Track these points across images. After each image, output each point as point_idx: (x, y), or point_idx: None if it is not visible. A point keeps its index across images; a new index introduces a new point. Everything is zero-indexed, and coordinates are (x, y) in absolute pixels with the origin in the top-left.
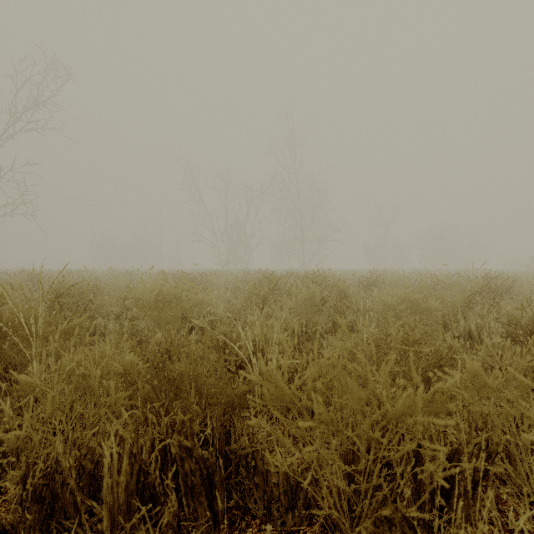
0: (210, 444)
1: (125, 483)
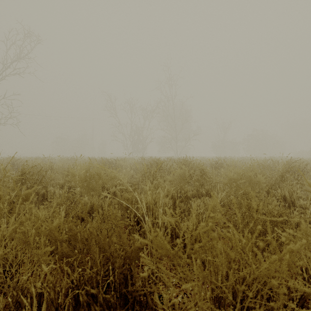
0: (112, 288)
1: None
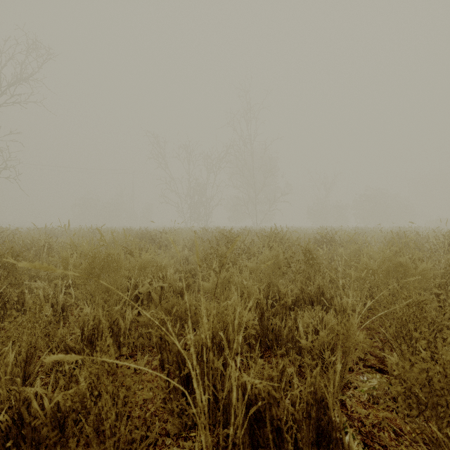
0: None
1: None
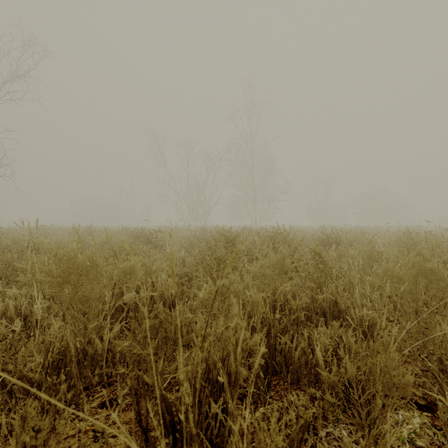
0: None
1: None
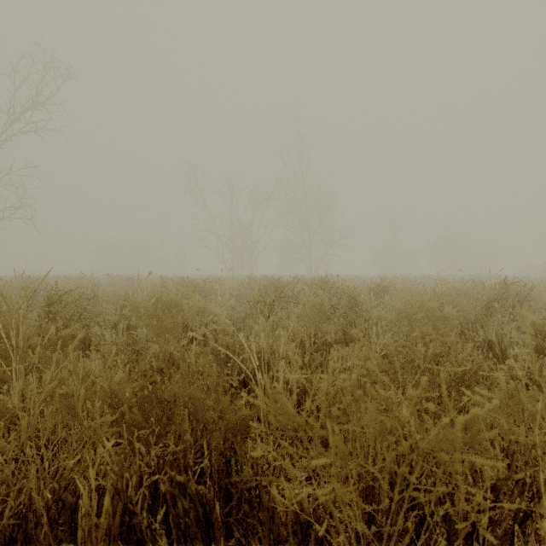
0: (208, 477)
1: (107, 526)
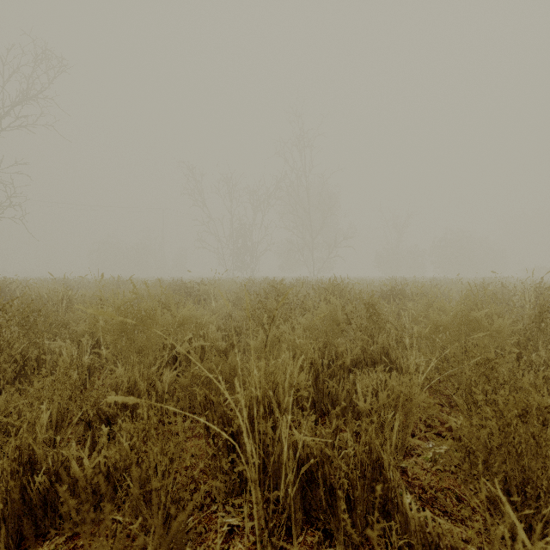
0: None
1: None
